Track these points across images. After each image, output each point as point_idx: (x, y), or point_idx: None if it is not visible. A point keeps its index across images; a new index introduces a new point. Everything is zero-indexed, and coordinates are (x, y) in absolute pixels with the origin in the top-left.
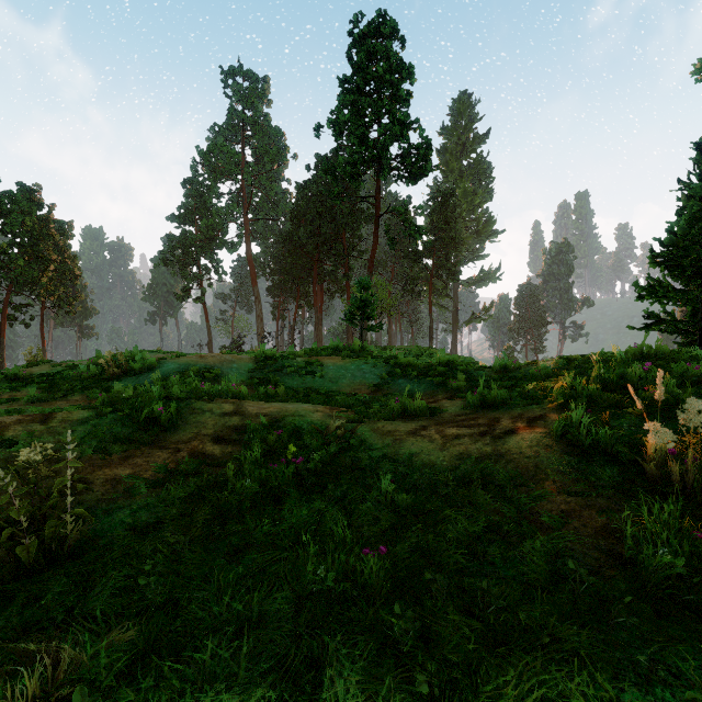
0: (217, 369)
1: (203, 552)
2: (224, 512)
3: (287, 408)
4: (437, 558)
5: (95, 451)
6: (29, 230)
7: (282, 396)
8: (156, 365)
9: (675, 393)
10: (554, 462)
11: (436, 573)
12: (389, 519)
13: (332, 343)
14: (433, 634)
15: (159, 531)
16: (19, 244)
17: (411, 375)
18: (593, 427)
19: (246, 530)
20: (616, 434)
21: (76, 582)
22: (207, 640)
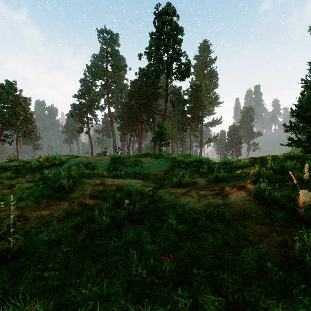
0: (94, 163)
1: (80, 256)
2: (92, 234)
3: (125, 182)
4: (198, 260)
5: (33, 202)
6: (10, 101)
7: (123, 176)
8: (66, 162)
9: (309, 175)
10: (253, 208)
11: (198, 267)
12: (174, 238)
13: (146, 152)
14: (199, 306)
15: (60, 244)
16: (6, 107)
17: (182, 166)
18: (270, 191)
19: (103, 243)
20: (283, 195)
21: (13, 273)
22: (78, 310)
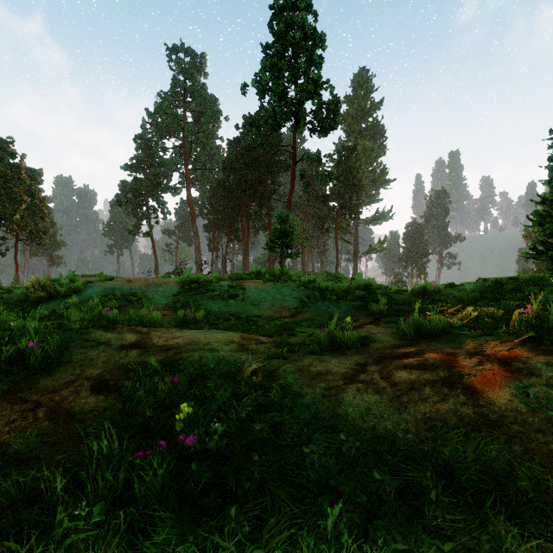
0: (142, 292)
1: None
2: None
3: (198, 339)
4: None
5: None
6: (3, 175)
7: (201, 320)
8: (82, 289)
9: None
10: None
11: None
12: None
13: (255, 268)
14: None
15: None
16: None
17: (330, 298)
18: None
19: None
20: None
21: None
22: None
